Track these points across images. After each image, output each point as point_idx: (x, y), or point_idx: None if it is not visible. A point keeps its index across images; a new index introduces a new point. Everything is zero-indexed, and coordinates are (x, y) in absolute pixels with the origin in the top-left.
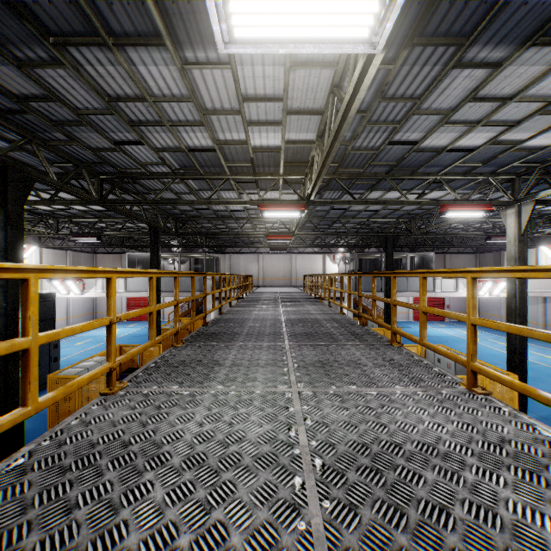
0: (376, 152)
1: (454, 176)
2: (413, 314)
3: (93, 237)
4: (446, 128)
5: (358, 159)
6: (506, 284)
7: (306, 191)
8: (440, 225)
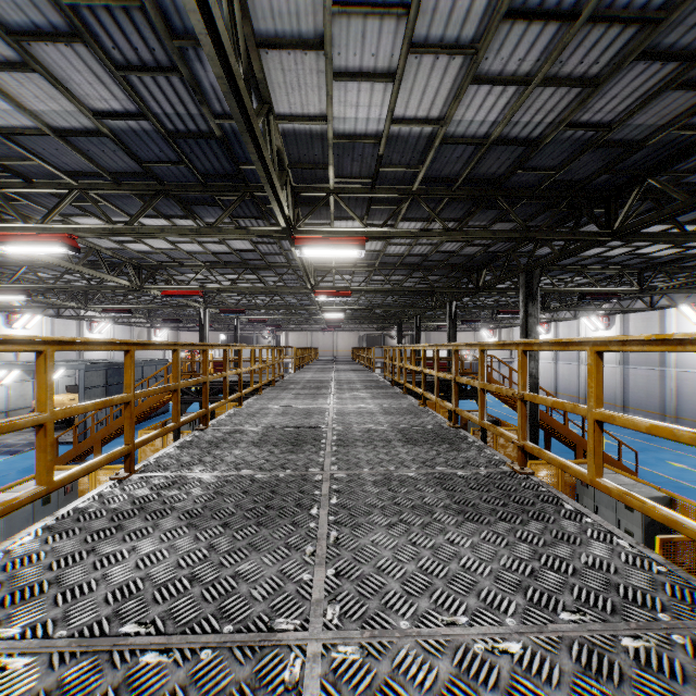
0: None
1: None
2: None
3: None
4: None
5: None
6: None
7: None
8: None
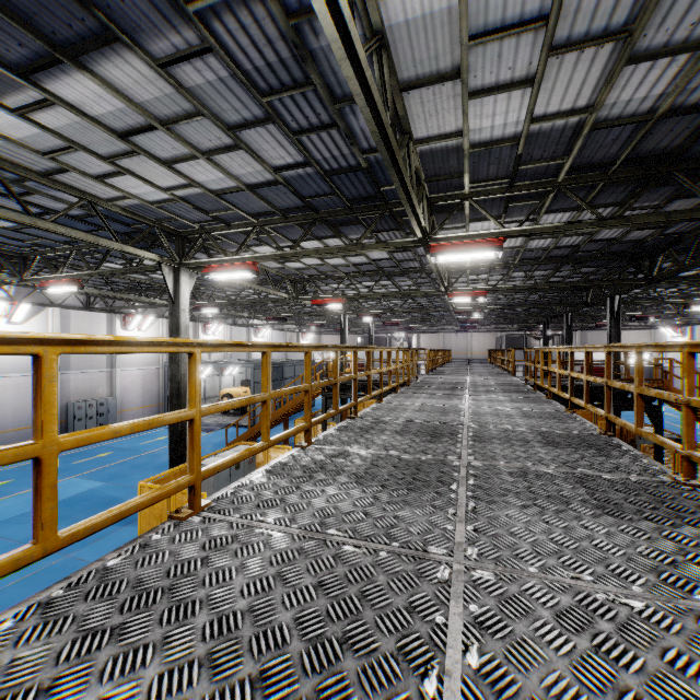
0: (186, 5)
1: None
2: None
3: None
4: (178, 103)
5: None
6: None
7: None
8: None
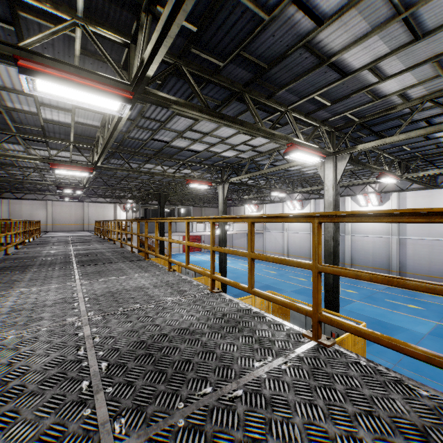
0: (145, 142)
1: (193, 163)
2: (183, 248)
3: None
4: (182, 139)
5: (134, 143)
6: (219, 226)
7: (94, 158)
8: (191, 190)
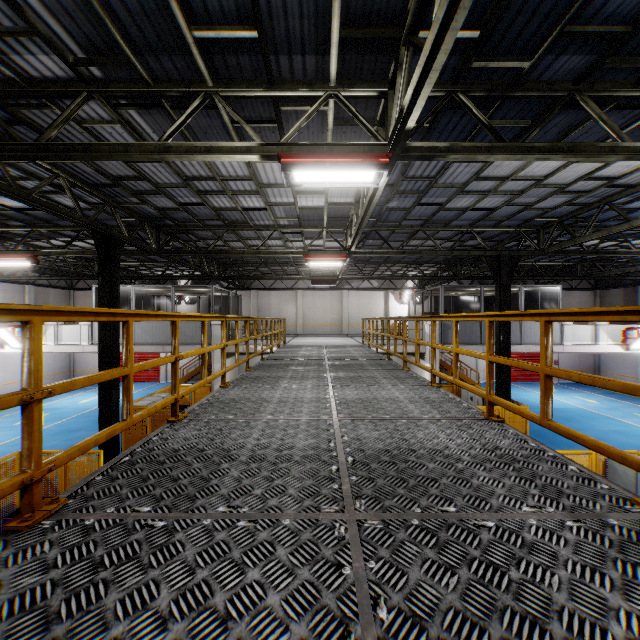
0: None
1: None
2: None
3: (22, 257)
4: None
5: (538, 10)
6: None
7: (393, 118)
8: (610, 231)
